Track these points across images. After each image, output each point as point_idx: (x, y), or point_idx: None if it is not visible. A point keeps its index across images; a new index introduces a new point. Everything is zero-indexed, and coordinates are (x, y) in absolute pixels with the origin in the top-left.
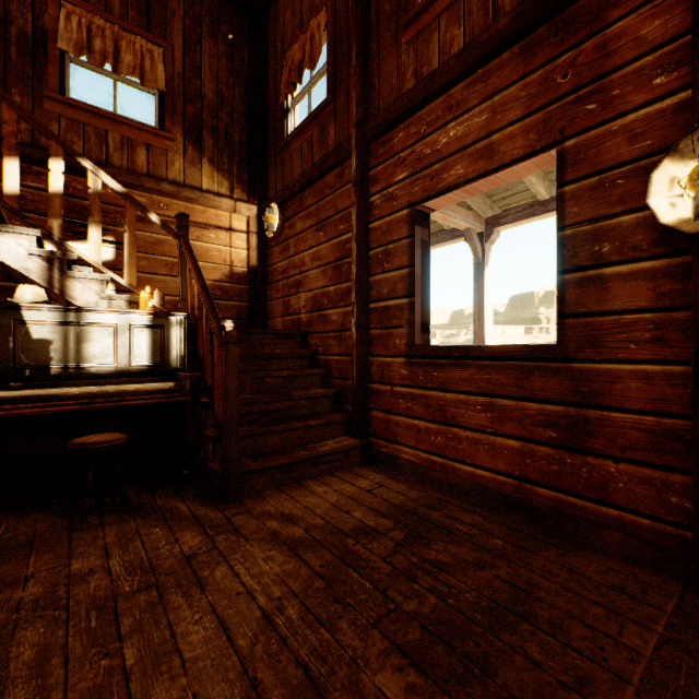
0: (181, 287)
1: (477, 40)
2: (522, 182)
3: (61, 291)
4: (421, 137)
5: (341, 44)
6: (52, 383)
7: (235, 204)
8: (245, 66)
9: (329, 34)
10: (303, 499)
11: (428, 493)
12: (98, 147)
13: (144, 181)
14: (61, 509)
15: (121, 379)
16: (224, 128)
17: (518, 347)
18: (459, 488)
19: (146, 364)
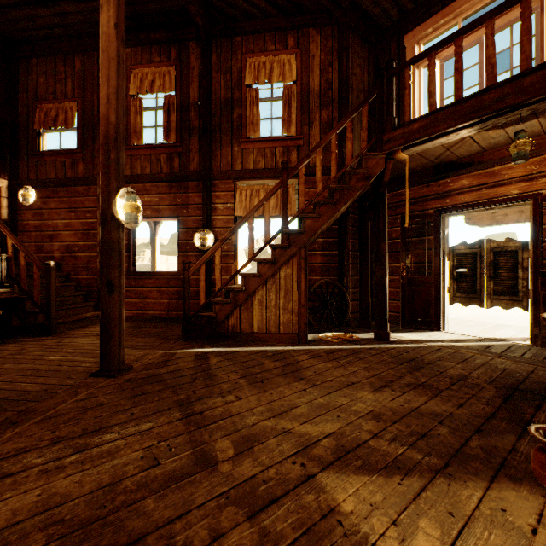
0: None
1: (155, 175)
2: None
3: None
4: None
5: (88, 128)
6: None
7: None
8: None
9: (80, 118)
10: (87, 330)
11: (137, 323)
12: None
13: None
14: None
15: None
16: None
17: (168, 272)
18: (149, 319)
19: None
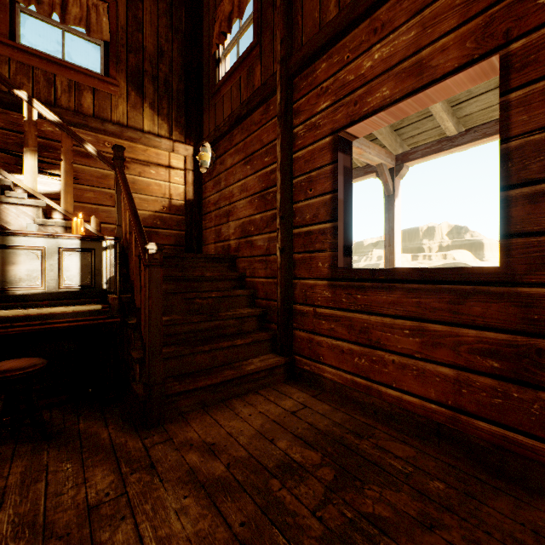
0: (117, 214)
1: None
2: (431, 120)
3: None
4: (344, 64)
5: None
6: None
7: (173, 145)
8: (182, 23)
9: None
10: (227, 423)
11: (353, 415)
12: (47, 90)
13: (90, 121)
14: None
15: (48, 302)
16: (163, 77)
17: (452, 270)
18: (384, 412)
19: (76, 286)
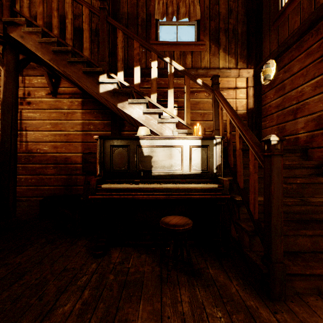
0: (214, 122)
1: None
2: None
3: (156, 130)
4: None
5: None
6: (152, 180)
7: (238, 71)
8: None
9: None
10: None
11: None
12: None
13: (190, 72)
14: (156, 255)
15: (185, 180)
16: (231, 27)
17: None
18: None
19: (198, 170)
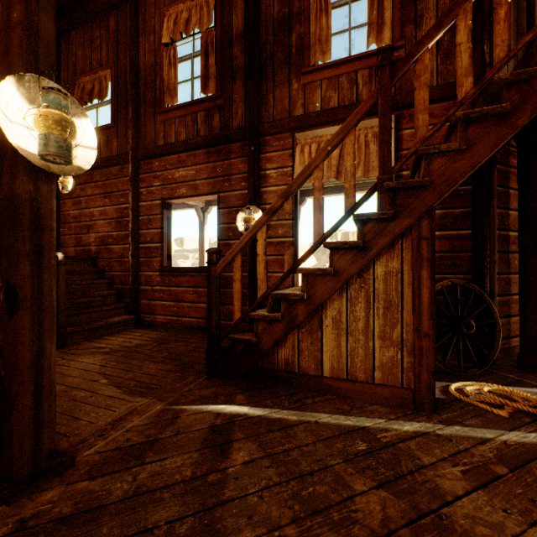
0: None
1: (191, 141)
2: None
3: None
4: (167, 169)
5: (121, 97)
6: None
7: None
8: None
9: (113, 87)
10: (105, 342)
11: (170, 333)
12: None
13: None
14: None
15: None
16: None
17: (205, 267)
18: (184, 328)
19: None
